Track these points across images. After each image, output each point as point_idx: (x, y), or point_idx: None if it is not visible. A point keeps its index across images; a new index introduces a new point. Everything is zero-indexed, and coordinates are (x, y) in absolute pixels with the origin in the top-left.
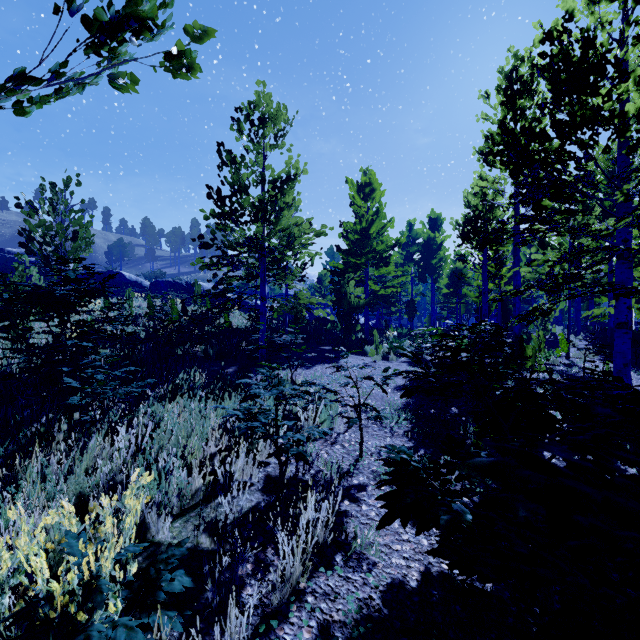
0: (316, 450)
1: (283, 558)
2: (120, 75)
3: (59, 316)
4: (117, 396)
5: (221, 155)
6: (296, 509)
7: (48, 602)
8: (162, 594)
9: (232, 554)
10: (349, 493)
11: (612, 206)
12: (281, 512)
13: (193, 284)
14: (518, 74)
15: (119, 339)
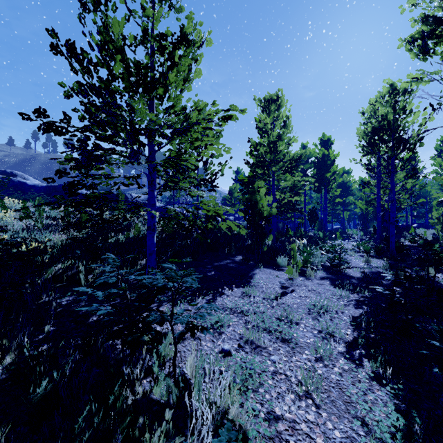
0: None
1: None
2: None
3: None
4: None
5: None
6: None
7: None
8: None
9: None
10: None
11: None
12: None
13: (117, 194)
14: None
15: None
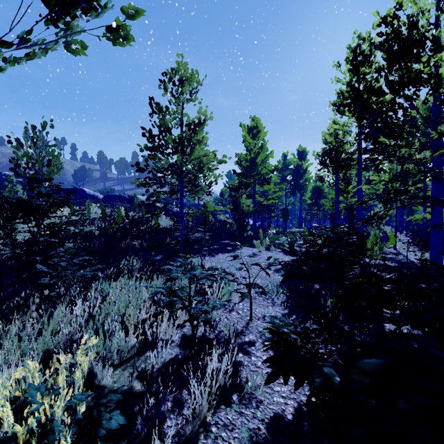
0: (219, 316)
1: (194, 397)
2: (73, 42)
3: (35, 220)
4: (75, 278)
5: (152, 106)
6: (204, 360)
7: (14, 439)
8: (102, 430)
9: (157, 395)
10: (242, 348)
11: (426, 142)
12: (193, 363)
13: (133, 197)
14: (361, 49)
15: (79, 236)
